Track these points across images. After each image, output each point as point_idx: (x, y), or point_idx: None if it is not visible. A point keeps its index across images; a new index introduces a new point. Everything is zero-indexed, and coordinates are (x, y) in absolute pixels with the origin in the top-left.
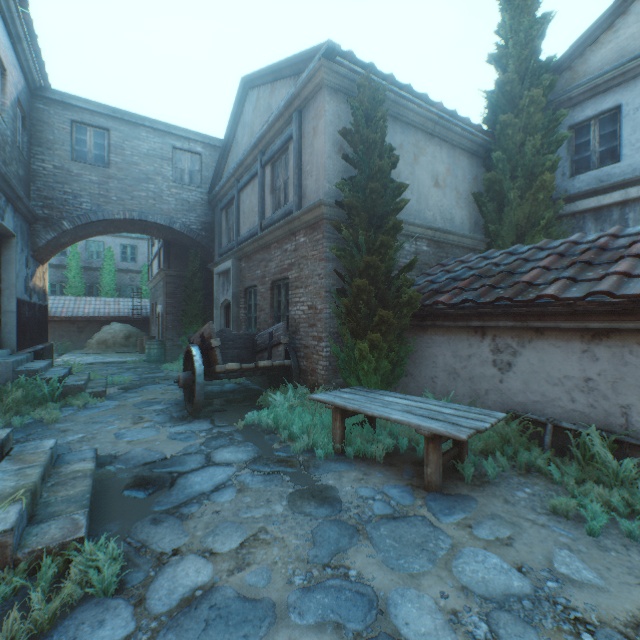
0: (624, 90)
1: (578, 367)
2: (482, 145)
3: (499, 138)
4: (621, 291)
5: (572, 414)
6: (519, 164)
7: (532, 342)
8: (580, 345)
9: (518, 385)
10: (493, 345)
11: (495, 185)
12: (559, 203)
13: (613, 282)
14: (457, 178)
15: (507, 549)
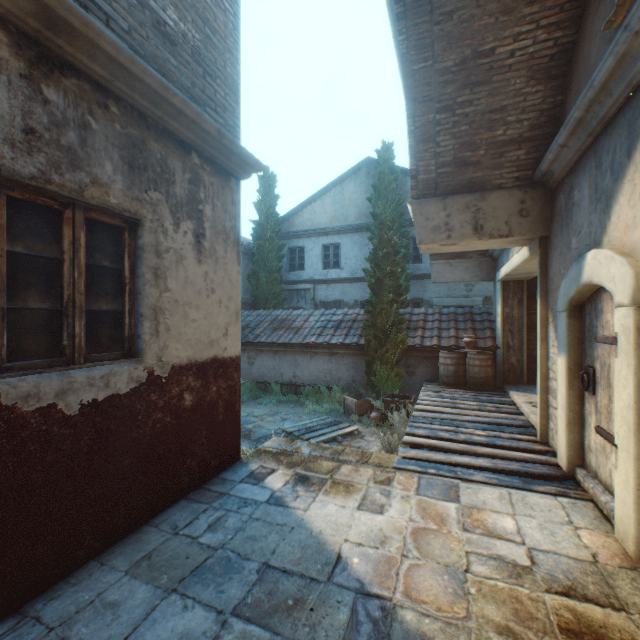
0: (306, 241)
1: (272, 362)
2: (250, 250)
3: (258, 249)
4: (278, 340)
5: (271, 378)
6: (267, 264)
7: (260, 354)
8: (272, 355)
9: (256, 370)
10: (248, 356)
11: (256, 273)
12: (282, 286)
13: (278, 337)
14: None
15: (244, 411)
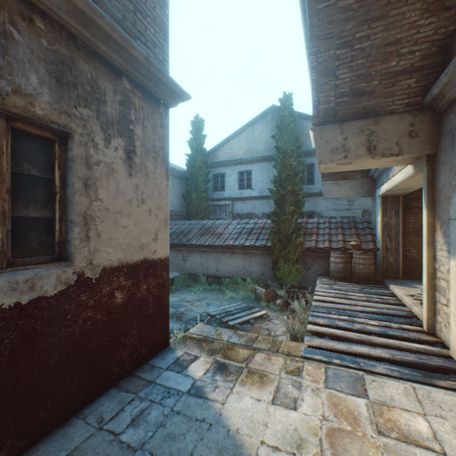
0: (226, 169)
1: (200, 259)
2: (185, 176)
3: (190, 175)
4: (205, 243)
5: (199, 271)
6: (197, 186)
7: (191, 253)
8: (201, 254)
9: (188, 265)
10: (183, 254)
11: (189, 193)
12: (208, 203)
13: (205, 240)
14: (176, 188)
15: (179, 297)
